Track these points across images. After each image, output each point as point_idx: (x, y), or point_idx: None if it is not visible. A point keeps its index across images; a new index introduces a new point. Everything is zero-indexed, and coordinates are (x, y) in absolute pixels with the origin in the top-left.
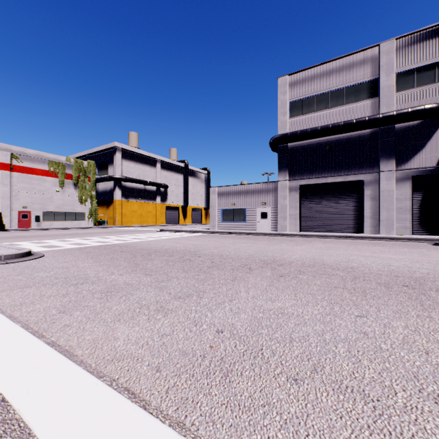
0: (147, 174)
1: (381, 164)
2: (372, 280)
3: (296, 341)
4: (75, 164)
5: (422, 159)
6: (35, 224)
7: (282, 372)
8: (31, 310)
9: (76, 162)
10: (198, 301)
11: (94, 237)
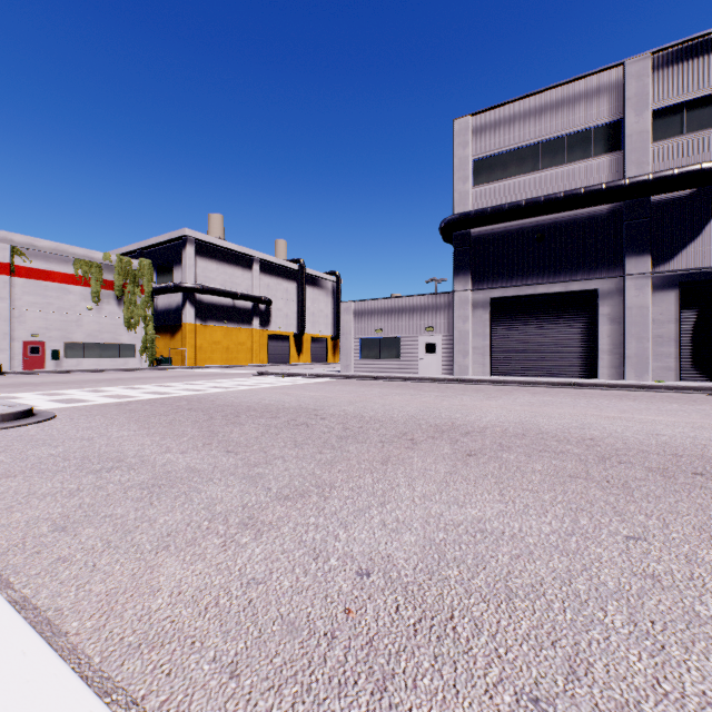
0: (238, 282)
1: (626, 262)
2: (635, 462)
3: (520, 596)
4: (118, 264)
5: (696, 254)
6: (52, 364)
7: (502, 678)
8: (2, 524)
9: (120, 262)
10: (321, 505)
11: (147, 385)
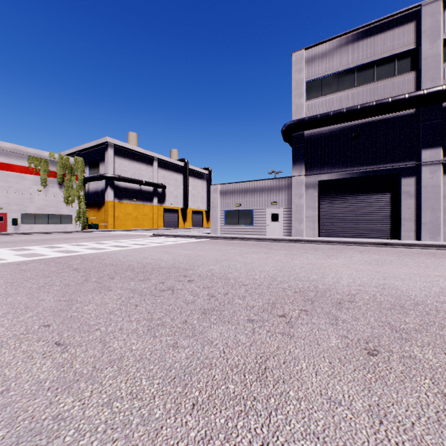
0: (143, 173)
1: (423, 153)
2: None
3: None
4: (59, 160)
5: None
6: (12, 228)
7: None
8: None
9: (61, 159)
10: None
11: (66, 244)
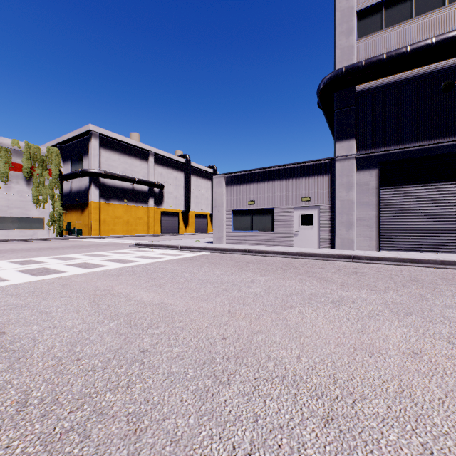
0: (136, 170)
1: None
2: None
3: None
4: (26, 150)
5: None
6: None
7: None
8: None
9: (28, 148)
10: None
11: None
